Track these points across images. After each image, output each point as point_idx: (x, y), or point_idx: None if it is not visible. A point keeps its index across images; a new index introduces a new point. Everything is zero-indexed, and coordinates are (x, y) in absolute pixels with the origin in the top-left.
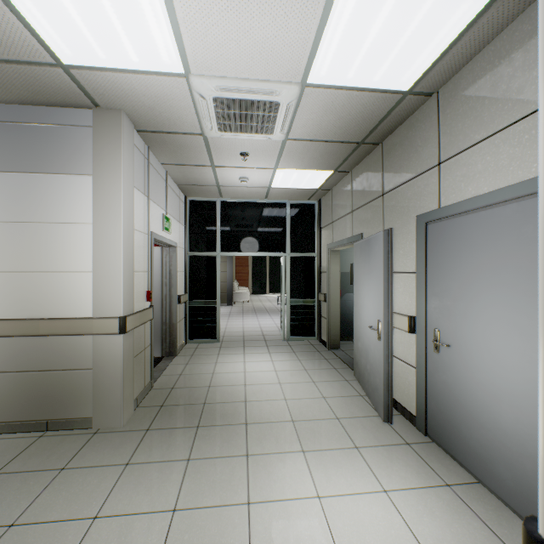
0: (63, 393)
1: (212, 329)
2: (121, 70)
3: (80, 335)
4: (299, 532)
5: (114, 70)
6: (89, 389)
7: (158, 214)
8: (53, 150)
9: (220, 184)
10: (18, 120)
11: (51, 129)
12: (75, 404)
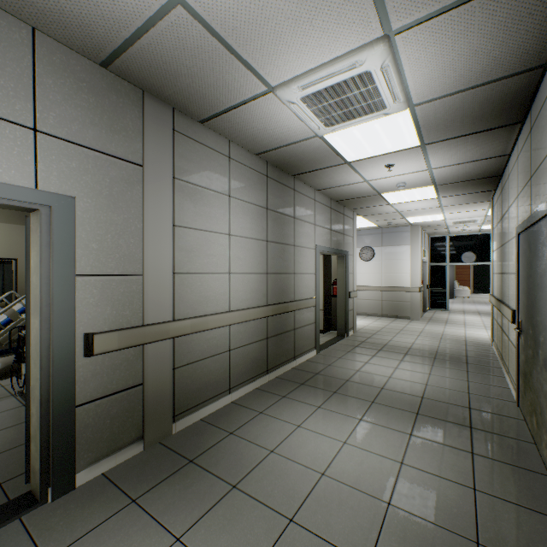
0: (401, 308)
1: (443, 303)
2: (424, 221)
3: (406, 292)
4: (478, 333)
5: (422, 221)
6: (408, 308)
7: (422, 251)
8: (398, 239)
9: (449, 231)
10: (388, 232)
11: (397, 233)
12: (404, 312)
